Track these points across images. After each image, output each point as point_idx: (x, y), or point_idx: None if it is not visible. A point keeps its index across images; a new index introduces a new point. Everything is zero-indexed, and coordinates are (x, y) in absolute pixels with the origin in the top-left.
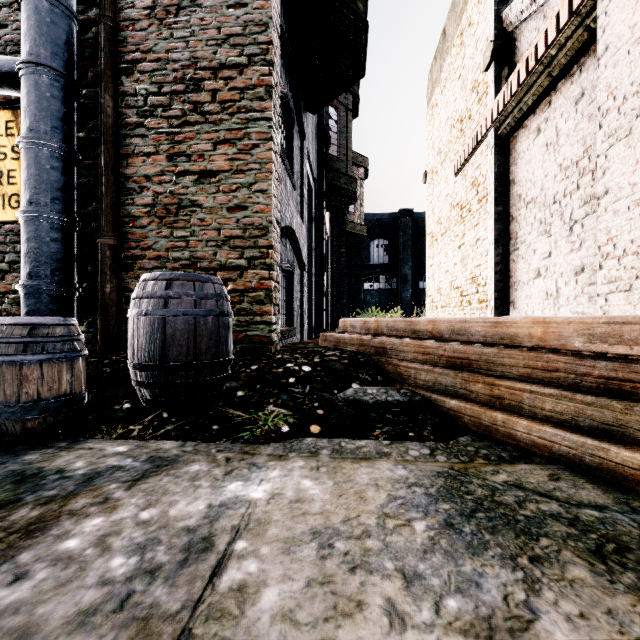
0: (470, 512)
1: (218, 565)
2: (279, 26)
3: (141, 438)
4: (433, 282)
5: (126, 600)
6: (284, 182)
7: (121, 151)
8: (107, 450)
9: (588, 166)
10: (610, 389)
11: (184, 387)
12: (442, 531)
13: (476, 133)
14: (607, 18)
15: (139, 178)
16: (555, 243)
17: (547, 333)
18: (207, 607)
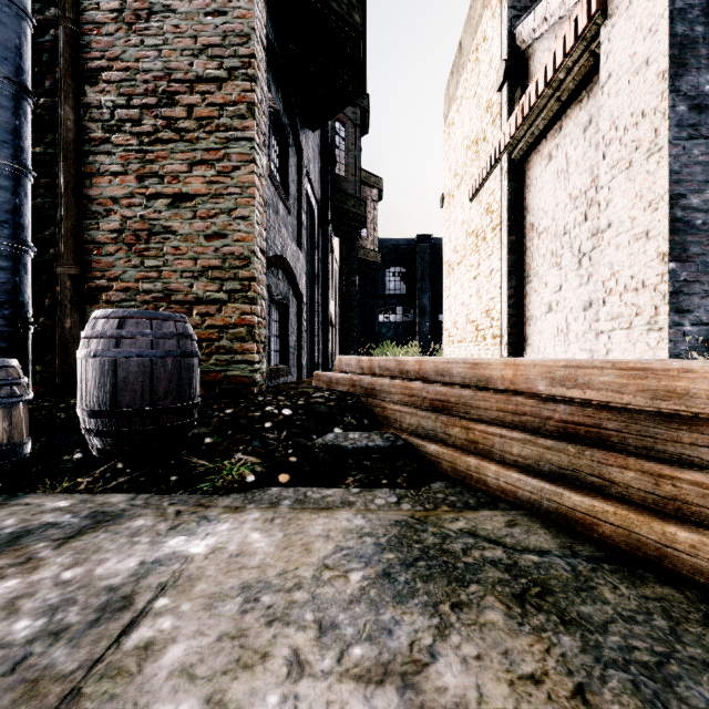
0: (412, 561)
1: (131, 624)
2: (265, 37)
3: (88, 491)
4: (450, 315)
5: (20, 663)
6: (275, 206)
7: (84, 169)
8: (46, 506)
9: (595, 197)
10: (568, 433)
11: (139, 435)
12: (376, 581)
13: (490, 156)
14: (610, 45)
15: (105, 200)
16: (565, 276)
17: (517, 376)
18: (105, 666)
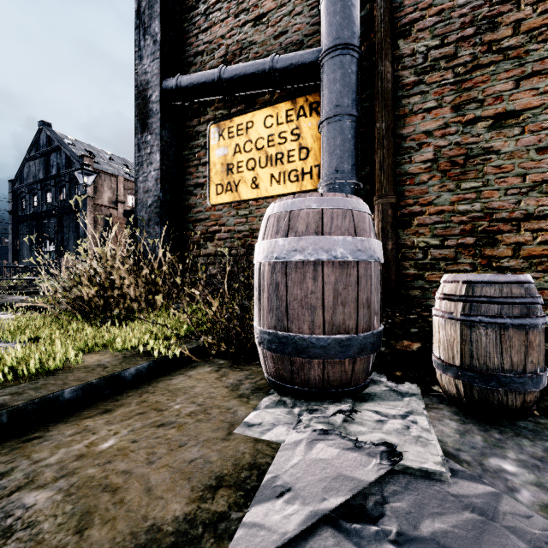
0: None
1: None
2: None
3: None
4: None
5: None
6: None
7: (397, 113)
8: None
9: None
10: None
11: None
12: None
13: None
14: None
15: (417, 135)
16: None
17: None
18: None
